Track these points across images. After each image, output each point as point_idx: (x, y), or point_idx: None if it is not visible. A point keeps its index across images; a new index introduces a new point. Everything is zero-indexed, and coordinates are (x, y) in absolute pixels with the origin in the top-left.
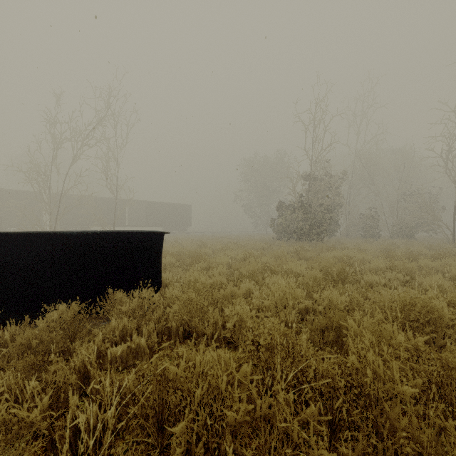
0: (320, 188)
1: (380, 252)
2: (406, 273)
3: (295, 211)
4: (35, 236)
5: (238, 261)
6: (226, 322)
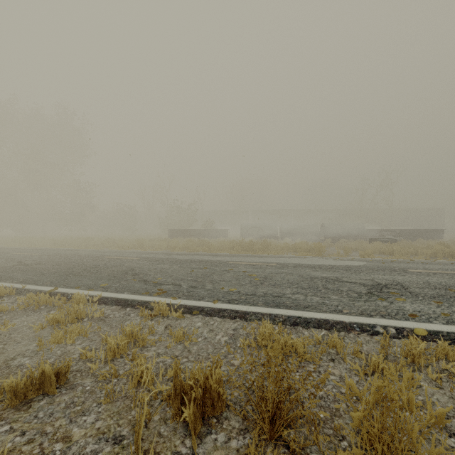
0: None
1: None
2: None
3: None
4: (415, 229)
5: None
6: None
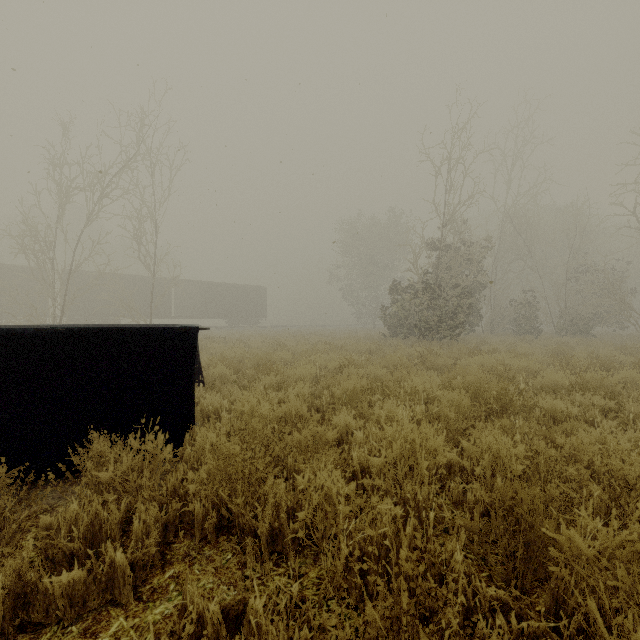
0: (454, 261)
1: (551, 358)
2: (605, 395)
3: (417, 296)
4: None
5: (330, 372)
6: (300, 502)
